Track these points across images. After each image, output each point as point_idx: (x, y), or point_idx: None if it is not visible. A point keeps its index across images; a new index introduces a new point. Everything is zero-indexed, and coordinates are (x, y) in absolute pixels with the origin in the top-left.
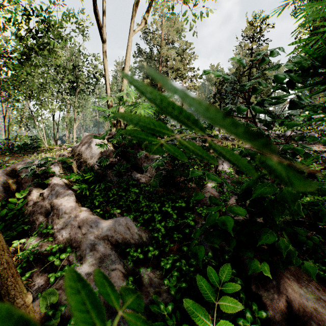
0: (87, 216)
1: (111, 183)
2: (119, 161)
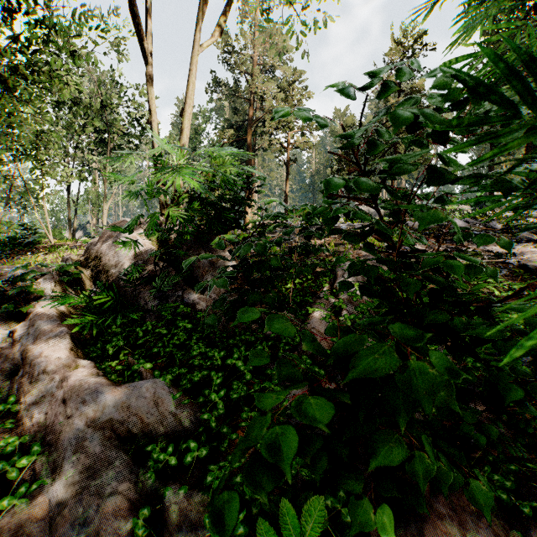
0: (83, 380)
1: (146, 310)
2: (163, 271)
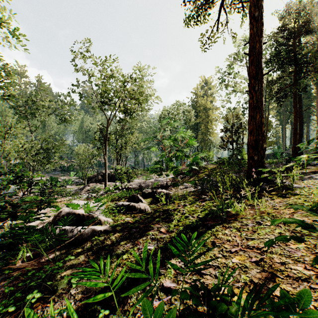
0: None
1: None
2: None
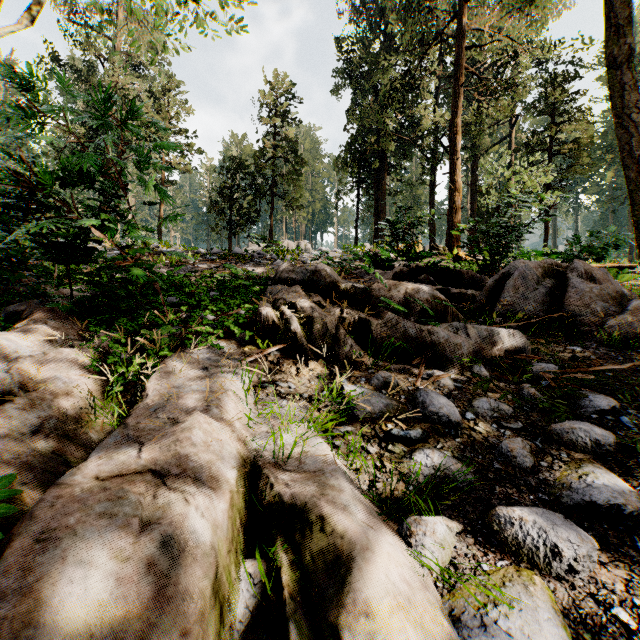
0: None
1: None
2: None
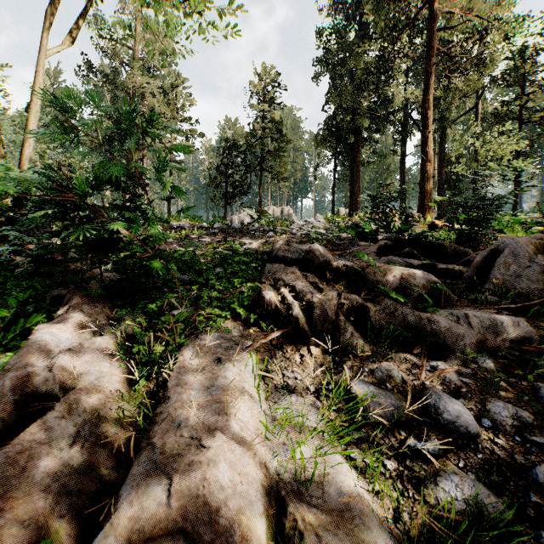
0: None
1: None
2: None
